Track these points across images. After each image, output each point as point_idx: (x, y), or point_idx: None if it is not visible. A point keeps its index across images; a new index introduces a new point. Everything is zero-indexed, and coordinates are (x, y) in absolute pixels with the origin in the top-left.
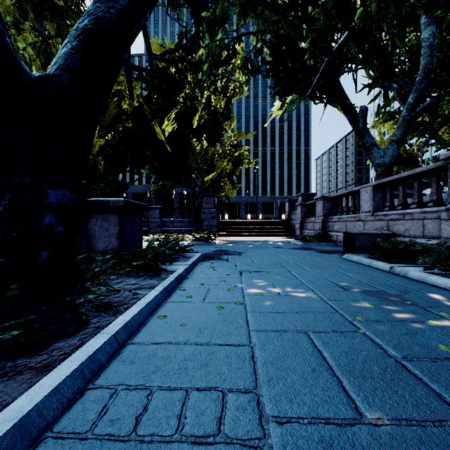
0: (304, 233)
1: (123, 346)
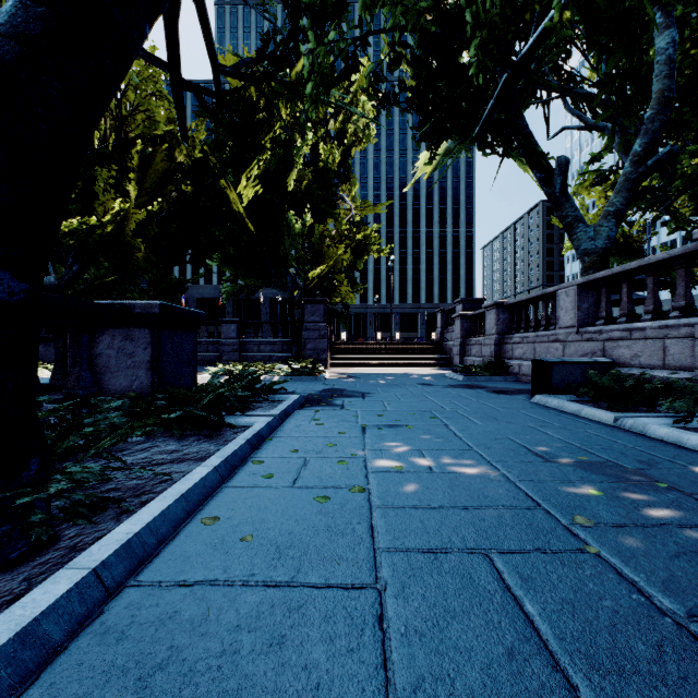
0: (467, 362)
1: (114, 594)
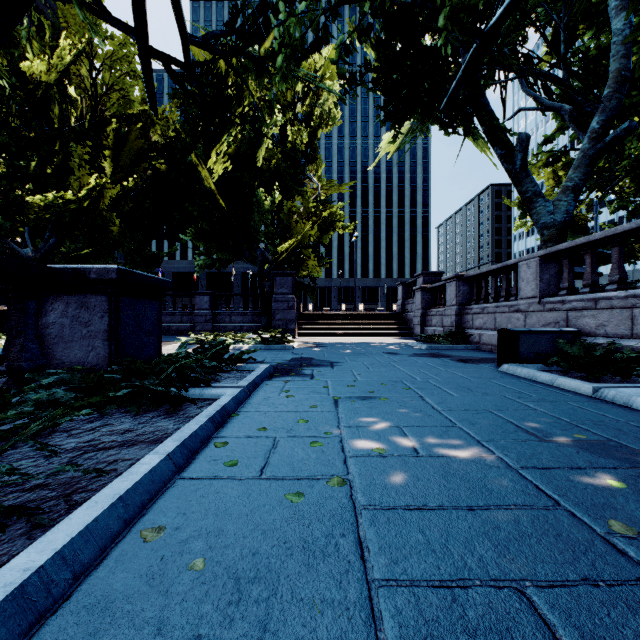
0: (427, 332)
1: None
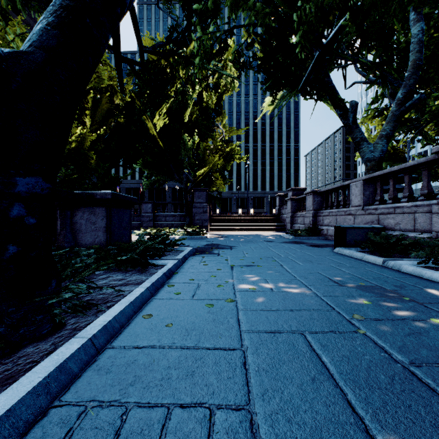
0: (295, 227)
1: (100, 352)
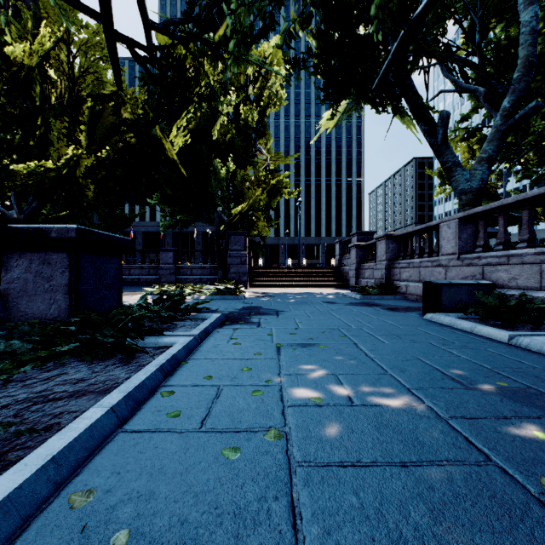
0: (361, 283)
1: None
